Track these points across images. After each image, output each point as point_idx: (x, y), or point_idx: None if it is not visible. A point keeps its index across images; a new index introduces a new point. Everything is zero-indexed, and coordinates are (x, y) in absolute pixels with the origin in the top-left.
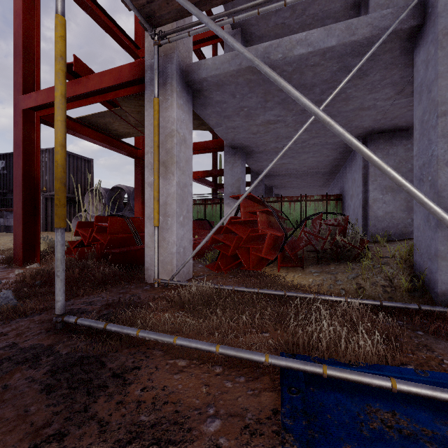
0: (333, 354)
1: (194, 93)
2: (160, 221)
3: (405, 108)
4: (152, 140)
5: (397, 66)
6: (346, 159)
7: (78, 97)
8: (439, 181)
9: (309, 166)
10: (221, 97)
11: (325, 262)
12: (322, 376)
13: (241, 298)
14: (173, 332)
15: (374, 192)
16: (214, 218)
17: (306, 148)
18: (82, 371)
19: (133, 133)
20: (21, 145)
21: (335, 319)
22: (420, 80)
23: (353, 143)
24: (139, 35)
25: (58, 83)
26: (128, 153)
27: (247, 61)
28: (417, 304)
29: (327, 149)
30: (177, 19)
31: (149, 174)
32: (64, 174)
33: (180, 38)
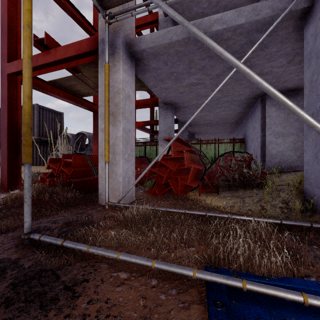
0: (249, 268)
1: (136, 61)
2: (110, 158)
3: (294, 73)
4: (104, 96)
5: (290, 40)
6: (248, 112)
7: (49, 65)
8: None
9: (220, 117)
10: (156, 65)
11: (235, 188)
12: (241, 289)
13: (172, 218)
14: (117, 246)
15: (270, 136)
16: (151, 155)
17: (219, 104)
18: (39, 284)
19: (91, 93)
20: (6, 100)
21: (249, 237)
22: (309, 49)
23: (270, 91)
24: (96, 21)
25: (25, 47)
26: (88, 108)
27: (176, 36)
28: (309, 222)
29: (235, 105)
30: (123, 3)
31: (102, 122)
32: (31, 120)
33: (125, 18)
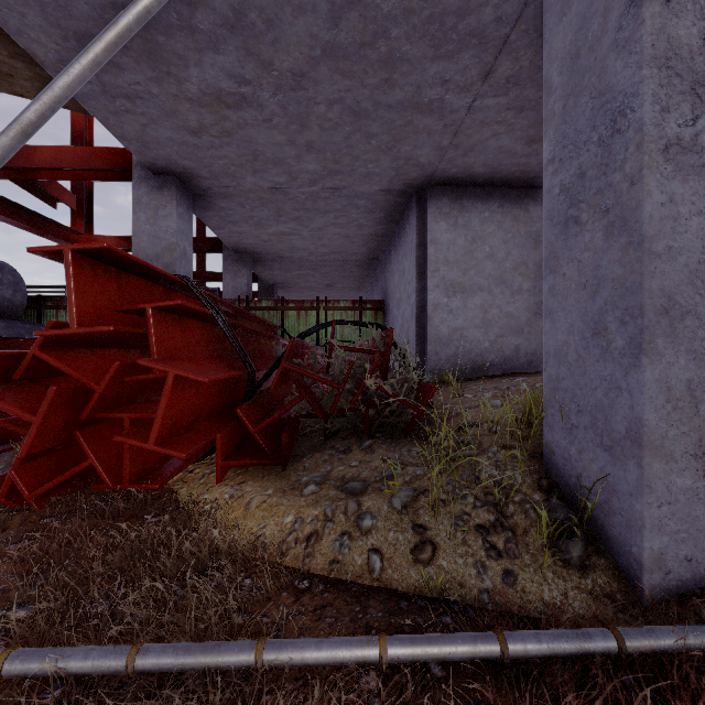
0: None
1: None
2: None
3: (490, 126)
4: None
5: None
6: (391, 237)
7: None
8: (647, 205)
9: (330, 245)
10: None
11: (343, 442)
12: None
13: None
14: None
15: (436, 291)
16: None
17: (321, 201)
18: None
19: None
20: None
21: None
22: None
23: None
24: None
25: None
26: None
27: None
28: (612, 630)
29: (359, 209)
30: None
31: None
32: None
33: None
